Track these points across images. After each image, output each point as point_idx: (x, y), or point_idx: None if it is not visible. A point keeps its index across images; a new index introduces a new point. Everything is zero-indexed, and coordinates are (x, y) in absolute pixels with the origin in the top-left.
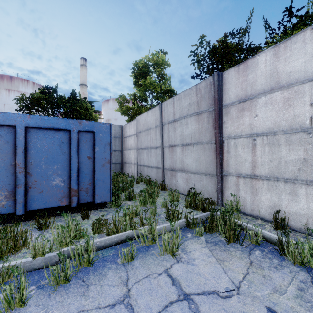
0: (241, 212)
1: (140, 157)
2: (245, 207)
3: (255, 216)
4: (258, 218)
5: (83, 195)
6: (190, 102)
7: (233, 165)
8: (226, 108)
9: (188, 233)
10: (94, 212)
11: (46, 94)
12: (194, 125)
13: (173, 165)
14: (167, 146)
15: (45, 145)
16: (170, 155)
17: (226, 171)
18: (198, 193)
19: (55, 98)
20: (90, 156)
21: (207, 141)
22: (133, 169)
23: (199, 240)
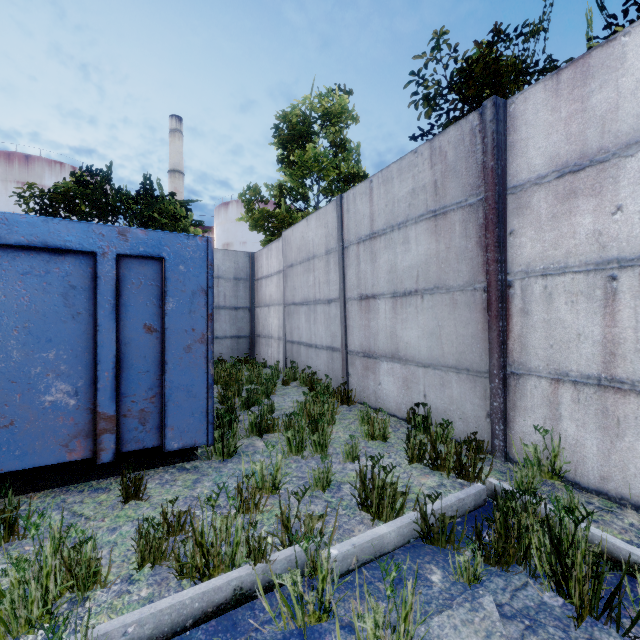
0: (567, 482)
1: (290, 324)
2: (579, 467)
3: (614, 498)
4: (625, 504)
5: (132, 430)
6: (416, 186)
7: (540, 349)
8: (519, 194)
9: (429, 567)
10: (163, 474)
11: (88, 185)
12: (427, 244)
13: (371, 344)
14: (355, 298)
15: (22, 296)
16: (362, 319)
17: (517, 364)
18: (437, 418)
19: (109, 194)
20: (152, 323)
21: (462, 284)
22: (276, 351)
23: (478, 615)
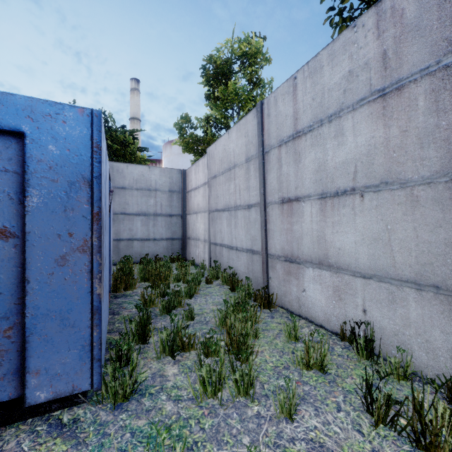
0: None
1: (214, 228)
2: None
3: None
4: None
5: None
6: (355, 66)
7: None
8: None
9: None
10: (23, 438)
11: None
12: (370, 131)
13: (293, 249)
14: (276, 202)
15: None
16: (284, 223)
17: None
18: (383, 340)
19: None
20: (7, 225)
21: (430, 175)
22: (202, 252)
23: None
